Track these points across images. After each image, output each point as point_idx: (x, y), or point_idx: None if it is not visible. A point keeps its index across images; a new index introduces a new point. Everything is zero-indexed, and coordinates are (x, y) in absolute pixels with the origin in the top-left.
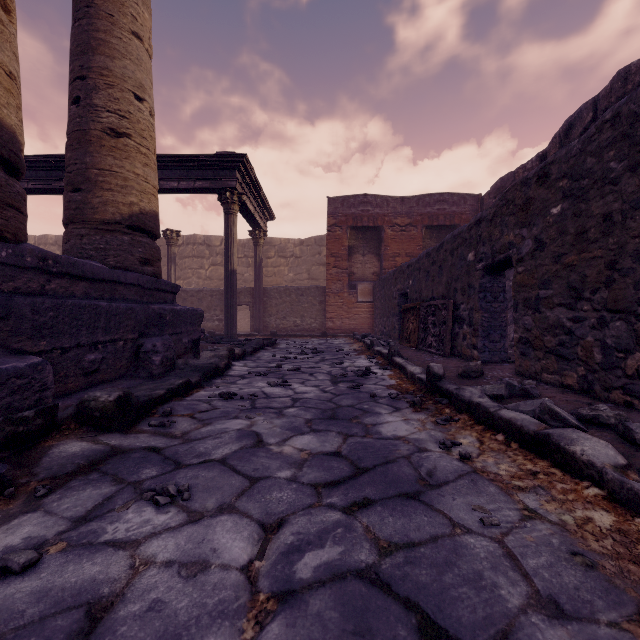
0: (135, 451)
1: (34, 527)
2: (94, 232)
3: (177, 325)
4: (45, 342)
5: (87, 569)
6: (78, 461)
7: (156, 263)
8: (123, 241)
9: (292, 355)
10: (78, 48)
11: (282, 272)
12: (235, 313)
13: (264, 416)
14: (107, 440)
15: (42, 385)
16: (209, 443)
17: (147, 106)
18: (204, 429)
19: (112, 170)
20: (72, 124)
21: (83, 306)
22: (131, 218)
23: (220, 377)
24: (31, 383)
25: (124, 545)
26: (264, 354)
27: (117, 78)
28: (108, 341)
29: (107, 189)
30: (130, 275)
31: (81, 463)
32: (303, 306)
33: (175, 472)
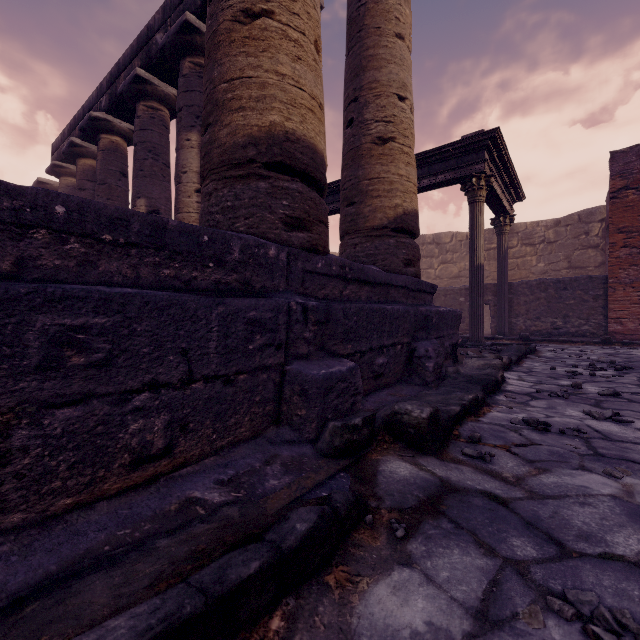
0: (470, 493)
1: (425, 602)
2: (365, 240)
3: (440, 328)
4: (350, 345)
5: None
6: (415, 492)
7: (416, 263)
8: (389, 244)
9: (579, 369)
10: (351, 74)
11: (528, 263)
12: (482, 313)
13: (638, 478)
14: (429, 466)
15: (355, 389)
16: (580, 513)
17: (408, 104)
18: (545, 478)
19: (380, 177)
20: (347, 145)
21: (375, 310)
22: (396, 220)
23: (501, 393)
24: (348, 387)
25: None
26: (534, 365)
27: (383, 86)
28: (390, 345)
29: (375, 196)
30: (399, 277)
31: (419, 496)
32: (566, 303)
33: (568, 563)
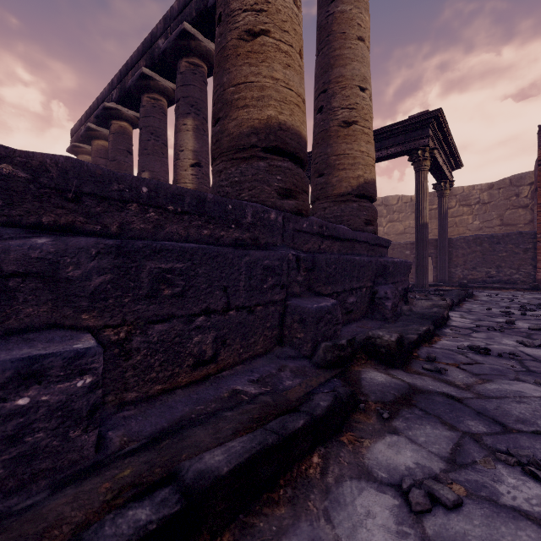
0: (432, 394)
1: (411, 453)
2: (333, 204)
3: (395, 275)
4: (329, 287)
5: (524, 540)
6: (392, 392)
7: (374, 223)
8: (353, 208)
9: (512, 310)
10: (321, 71)
11: (464, 221)
12: (426, 264)
13: None
14: (398, 376)
15: (336, 320)
16: (517, 407)
17: (368, 93)
18: (488, 386)
19: (345, 153)
20: (317, 128)
21: (347, 260)
22: (358, 188)
23: (447, 327)
24: (332, 318)
25: (540, 523)
26: (472, 306)
27: (348, 80)
28: (357, 288)
29: (341, 169)
30: (362, 234)
31: (395, 394)
32: (499, 255)
33: (510, 435)
